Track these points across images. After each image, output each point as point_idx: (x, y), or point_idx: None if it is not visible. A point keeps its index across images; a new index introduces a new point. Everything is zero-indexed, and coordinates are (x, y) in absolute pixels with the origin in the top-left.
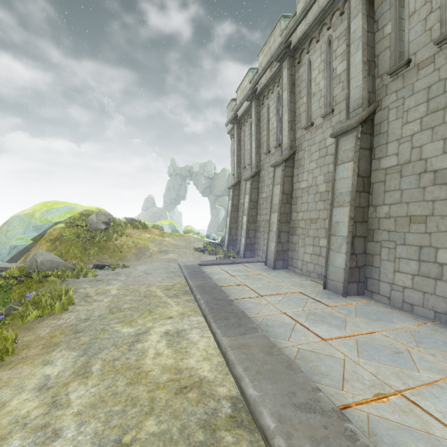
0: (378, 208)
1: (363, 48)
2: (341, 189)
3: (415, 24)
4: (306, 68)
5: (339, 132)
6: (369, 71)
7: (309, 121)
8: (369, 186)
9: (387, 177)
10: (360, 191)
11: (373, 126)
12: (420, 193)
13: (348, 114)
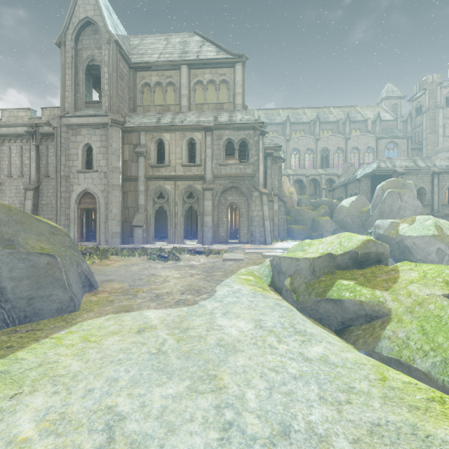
0: (41, 215)
1: (36, 164)
2: (28, 208)
3: (51, 167)
4: (8, 149)
5: (27, 189)
6: (38, 172)
7: (10, 174)
8: (38, 208)
9: (44, 206)
10: (35, 210)
11: (39, 189)
12: (51, 212)
13: (30, 182)
